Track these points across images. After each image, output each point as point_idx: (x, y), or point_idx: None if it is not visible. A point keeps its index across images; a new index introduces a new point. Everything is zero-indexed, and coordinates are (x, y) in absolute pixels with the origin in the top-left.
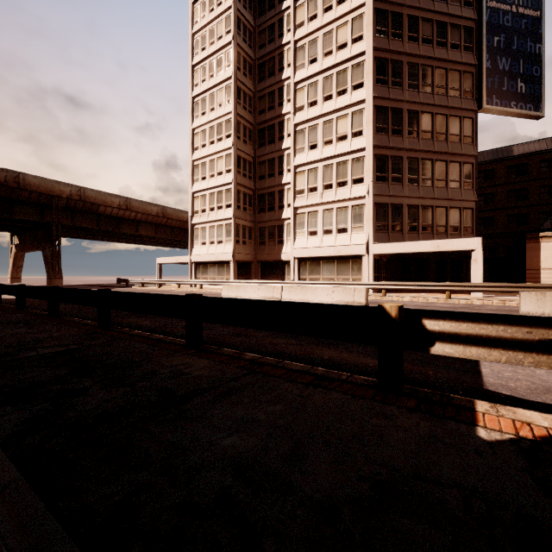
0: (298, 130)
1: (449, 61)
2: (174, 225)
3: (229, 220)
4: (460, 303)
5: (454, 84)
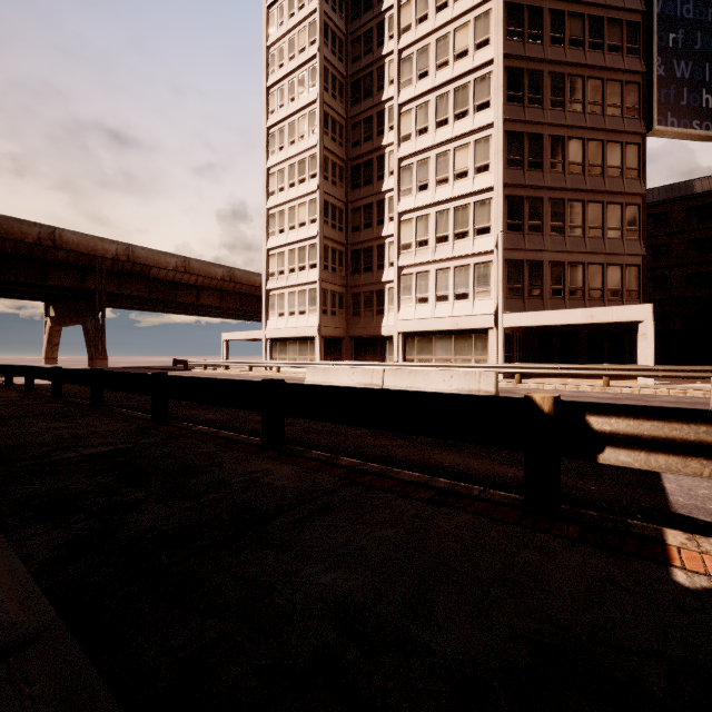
0: (404, 166)
1: (607, 69)
2: (244, 291)
3: (314, 284)
4: (622, 392)
5: (614, 99)
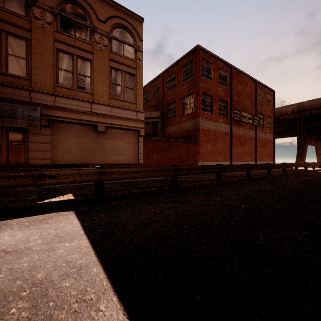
0: None
1: None
2: None
3: None
4: None
5: None
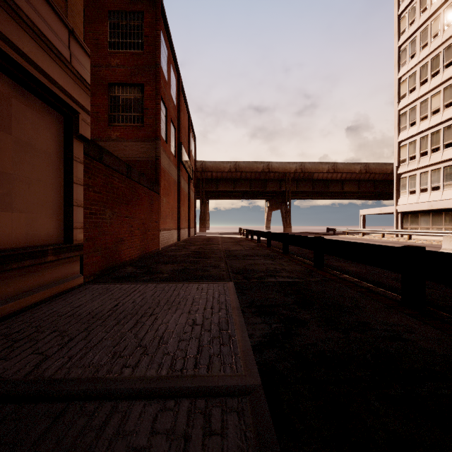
0: None
1: None
2: (377, 178)
3: (450, 161)
4: None
5: None
